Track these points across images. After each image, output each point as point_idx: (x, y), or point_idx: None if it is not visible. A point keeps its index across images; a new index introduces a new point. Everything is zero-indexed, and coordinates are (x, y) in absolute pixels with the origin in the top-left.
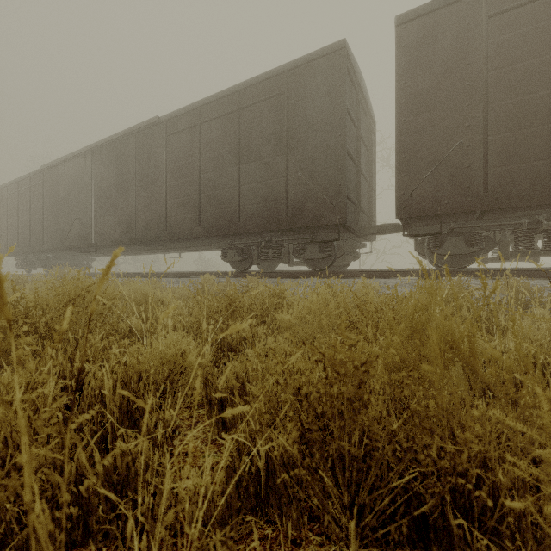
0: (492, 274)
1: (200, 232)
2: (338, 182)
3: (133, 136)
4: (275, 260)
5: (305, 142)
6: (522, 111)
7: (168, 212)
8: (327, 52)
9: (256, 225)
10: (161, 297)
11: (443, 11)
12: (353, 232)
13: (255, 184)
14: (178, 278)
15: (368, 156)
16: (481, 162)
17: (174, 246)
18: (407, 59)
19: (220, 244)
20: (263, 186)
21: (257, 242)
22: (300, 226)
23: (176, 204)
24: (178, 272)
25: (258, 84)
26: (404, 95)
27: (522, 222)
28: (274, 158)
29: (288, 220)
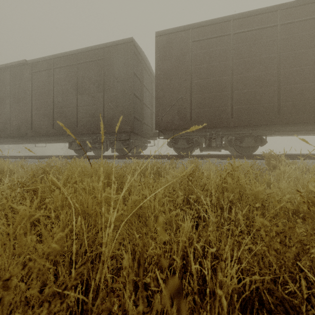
0: (198, 157)
1: (53, 132)
2: (129, 110)
3: (8, 69)
4: (99, 149)
5: (113, 87)
6: (204, 86)
7: (33, 119)
8: (124, 42)
9: (87, 130)
10: (14, 170)
11: (175, 34)
12: (140, 135)
13: (86, 107)
14: (40, 159)
15: (151, 96)
16: (189, 106)
17: (39, 140)
18: (160, 54)
19: (68, 139)
20: (90, 108)
21: (89, 139)
22: (110, 131)
23: (38, 114)
24: (41, 155)
25: (88, 52)
26: (159, 70)
27: (207, 134)
28: (96, 94)
29: (104, 128)
